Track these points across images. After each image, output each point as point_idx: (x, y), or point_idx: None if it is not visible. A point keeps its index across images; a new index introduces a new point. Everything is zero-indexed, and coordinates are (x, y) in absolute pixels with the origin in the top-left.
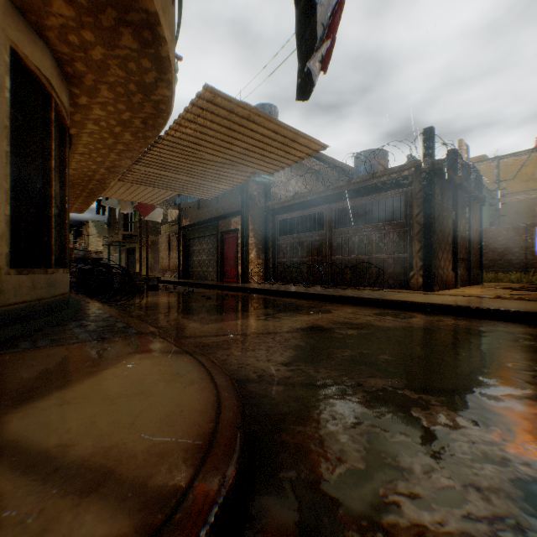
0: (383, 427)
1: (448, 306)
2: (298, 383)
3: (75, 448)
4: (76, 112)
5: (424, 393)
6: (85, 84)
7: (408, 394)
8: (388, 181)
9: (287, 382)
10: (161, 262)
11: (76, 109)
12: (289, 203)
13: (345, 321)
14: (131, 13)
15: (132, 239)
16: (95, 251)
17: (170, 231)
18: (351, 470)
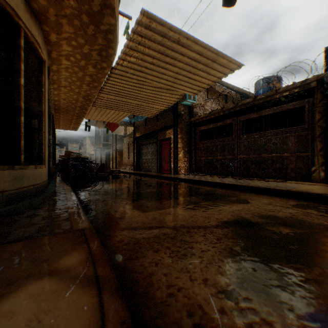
0: None
1: None
2: None
3: None
4: (52, 50)
5: None
6: (50, 20)
7: None
8: (289, 95)
9: None
10: (124, 160)
11: (51, 47)
12: (206, 118)
13: (268, 214)
14: None
15: (108, 146)
16: (89, 154)
17: (129, 141)
18: None
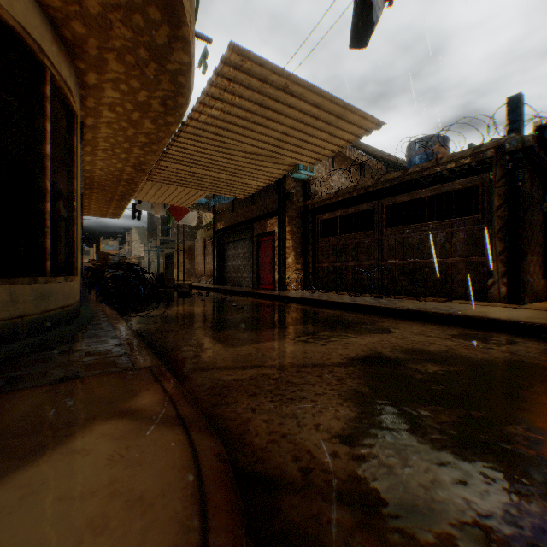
0: None
1: None
2: (378, 502)
3: None
4: (88, 96)
5: None
6: (88, 54)
7: None
8: (456, 168)
9: (356, 494)
10: (197, 267)
11: (87, 91)
12: (331, 201)
13: (415, 348)
14: None
15: (170, 244)
16: (137, 257)
17: (206, 235)
18: None
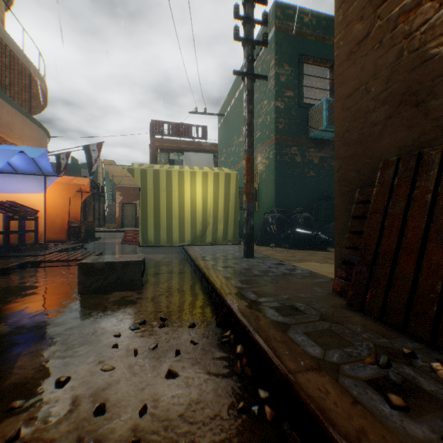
0: None
1: None
2: None
3: None
4: None
5: None
6: None
7: None
8: None
9: None
10: None
11: None
12: None
13: None
14: None
15: None
16: None
17: None
18: None
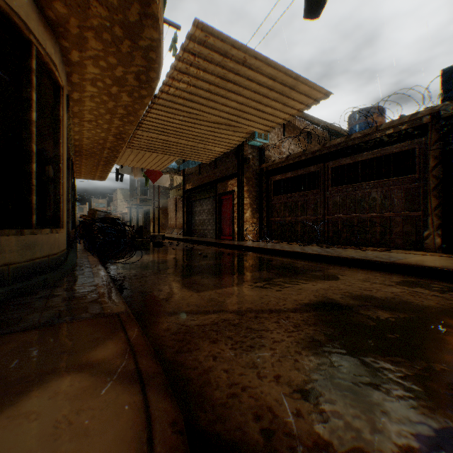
0: None
1: None
2: None
3: None
4: (72, 73)
5: None
6: (71, 33)
7: None
8: (394, 133)
9: None
10: (169, 221)
11: (71, 68)
12: (282, 164)
13: (364, 294)
14: None
15: (148, 202)
16: (121, 212)
17: (177, 194)
18: None
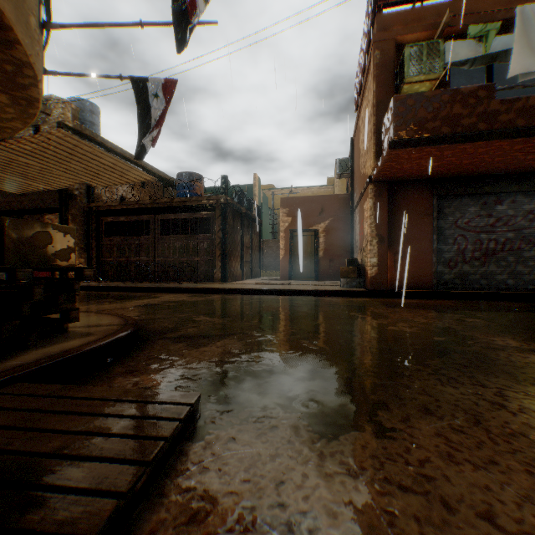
0: (182, 322)
1: (229, 289)
2: (147, 319)
3: (79, 325)
4: None
5: (200, 315)
6: None
7: (193, 316)
8: (200, 205)
9: (141, 320)
10: None
11: None
12: (116, 207)
13: (169, 301)
14: (18, 92)
15: None
16: None
17: None
18: (170, 328)
